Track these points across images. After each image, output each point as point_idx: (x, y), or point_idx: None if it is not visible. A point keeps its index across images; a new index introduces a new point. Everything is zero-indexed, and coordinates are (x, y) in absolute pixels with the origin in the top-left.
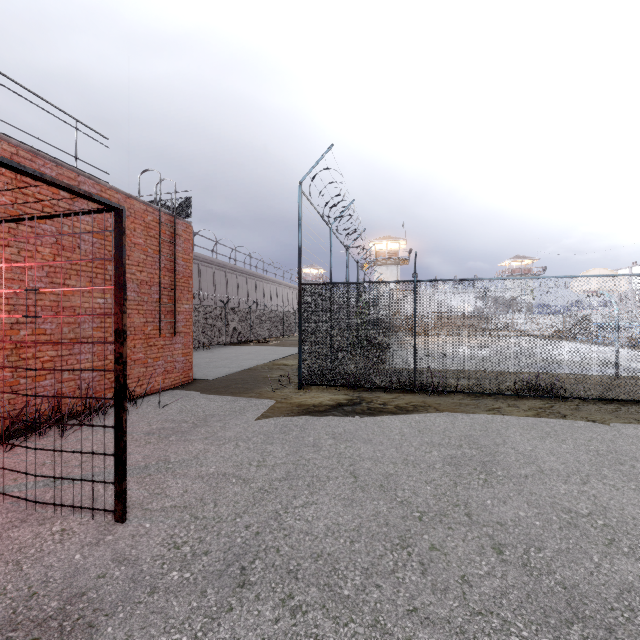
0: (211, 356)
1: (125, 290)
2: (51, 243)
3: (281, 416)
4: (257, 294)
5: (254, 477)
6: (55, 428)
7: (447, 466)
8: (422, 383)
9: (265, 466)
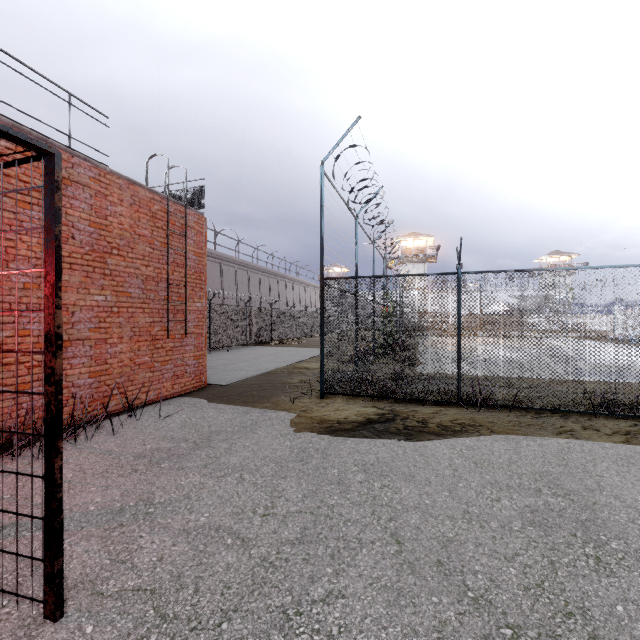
0: (230, 357)
1: (60, 274)
2: (39, 232)
3: (299, 435)
4: (279, 294)
5: (257, 536)
6: (37, 445)
7: (530, 527)
8: (468, 395)
9: (274, 516)
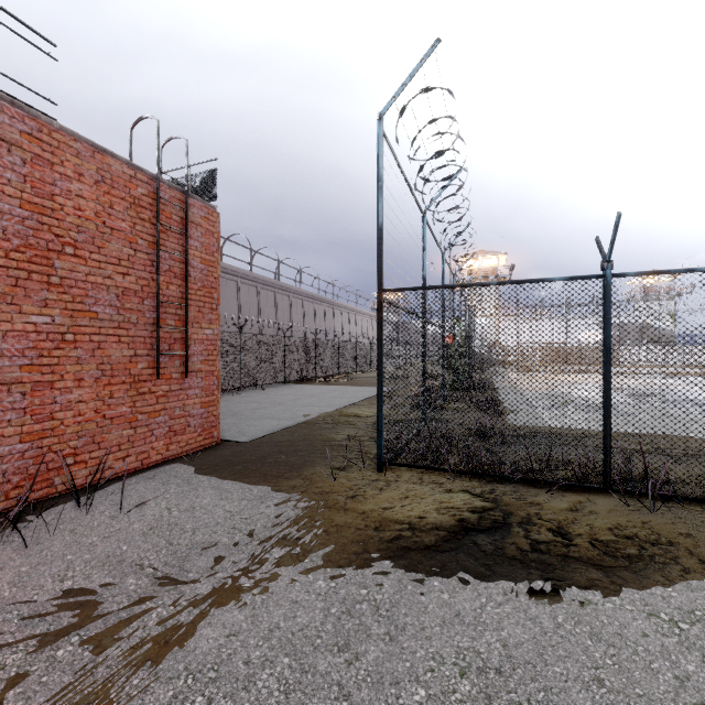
0: (262, 399)
1: None
2: None
3: (342, 561)
4: (326, 322)
5: None
6: None
7: None
8: (623, 477)
9: None
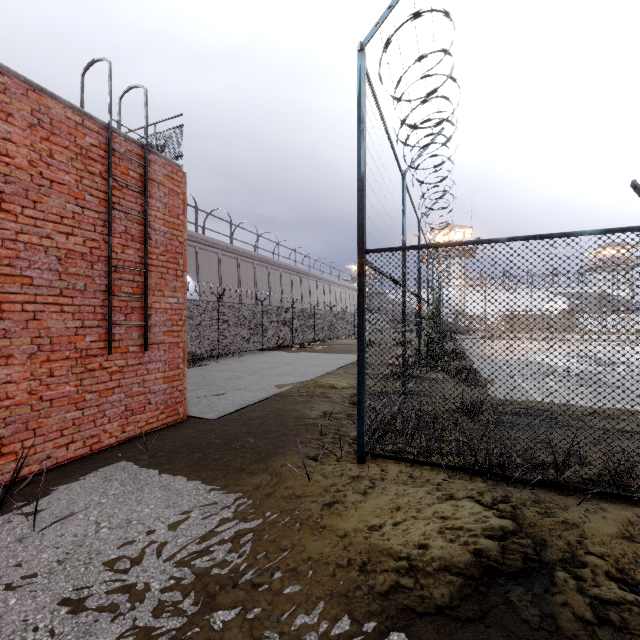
0: (238, 367)
1: None
2: None
3: (317, 639)
4: (302, 292)
5: None
6: None
7: None
8: None
9: None
